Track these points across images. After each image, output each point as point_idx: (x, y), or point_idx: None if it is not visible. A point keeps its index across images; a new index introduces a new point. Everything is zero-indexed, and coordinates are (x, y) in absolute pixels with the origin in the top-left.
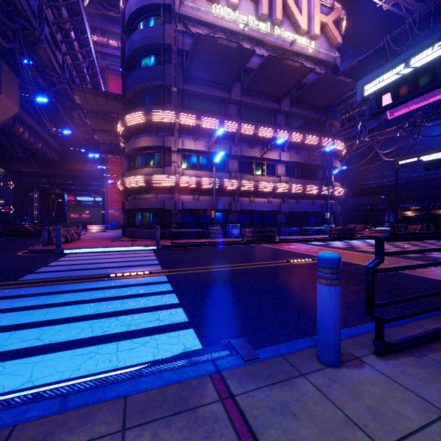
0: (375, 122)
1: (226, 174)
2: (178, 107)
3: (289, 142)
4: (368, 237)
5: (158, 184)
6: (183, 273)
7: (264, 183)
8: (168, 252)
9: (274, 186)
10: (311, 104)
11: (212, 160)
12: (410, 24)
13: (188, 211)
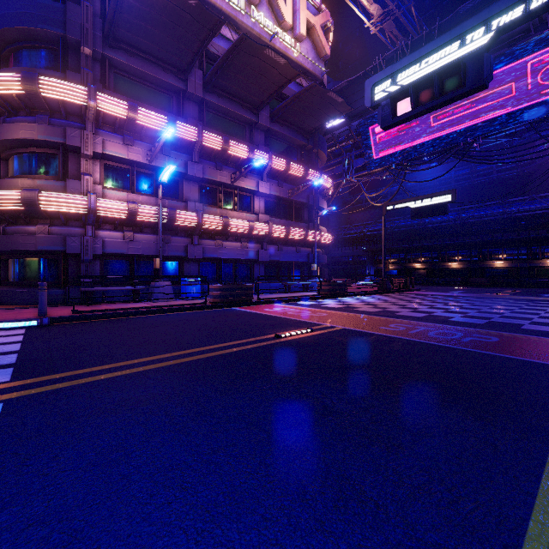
0: (363, 160)
1: (180, 203)
2: (95, 83)
3: (269, 169)
4: (359, 293)
5: (51, 208)
6: (61, 387)
7: (236, 221)
8: (59, 331)
9: (250, 226)
10: (295, 124)
11: (157, 180)
12: (402, 48)
13: (114, 257)
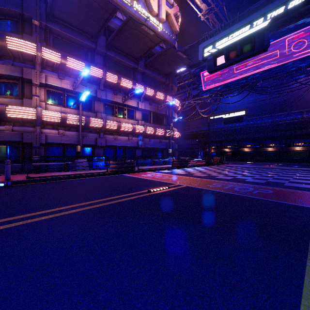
0: (197, 91)
1: (92, 114)
2: (41, 42)
3: (144, 95)
4: (195, 165)
5: (14, 115)
6: (15, 225)
7: (125, 124)
8: (17, 189)
9: (133, 127)
10: (159, 69)
11: (79, 100)
12: (219, 28)
13: (53, 145)
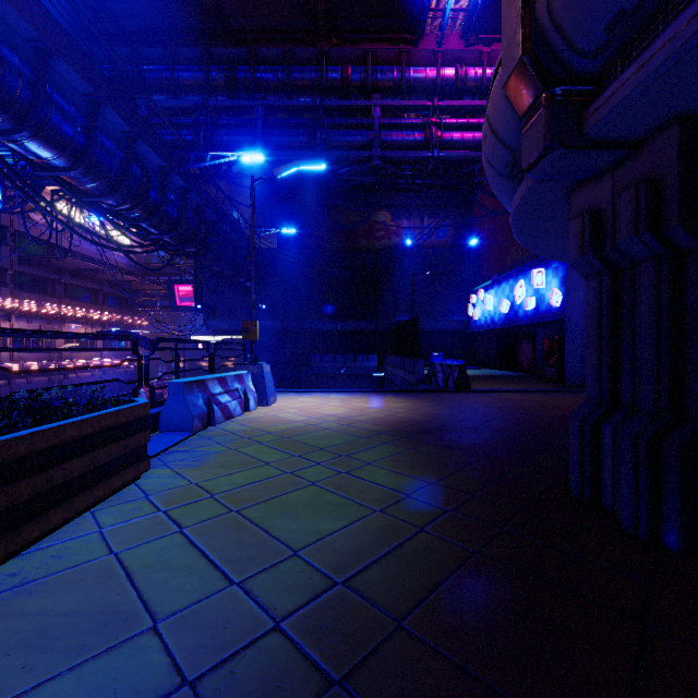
0: (168, 302)
1: (57, 354)
2: (14, 290)
3: (110, 322)
4: None
5: None
6: None
7: (94, 361)
8: None
9: (102, 363)
10: (125, 287)
11: (41, 340)
12: None
13: None
